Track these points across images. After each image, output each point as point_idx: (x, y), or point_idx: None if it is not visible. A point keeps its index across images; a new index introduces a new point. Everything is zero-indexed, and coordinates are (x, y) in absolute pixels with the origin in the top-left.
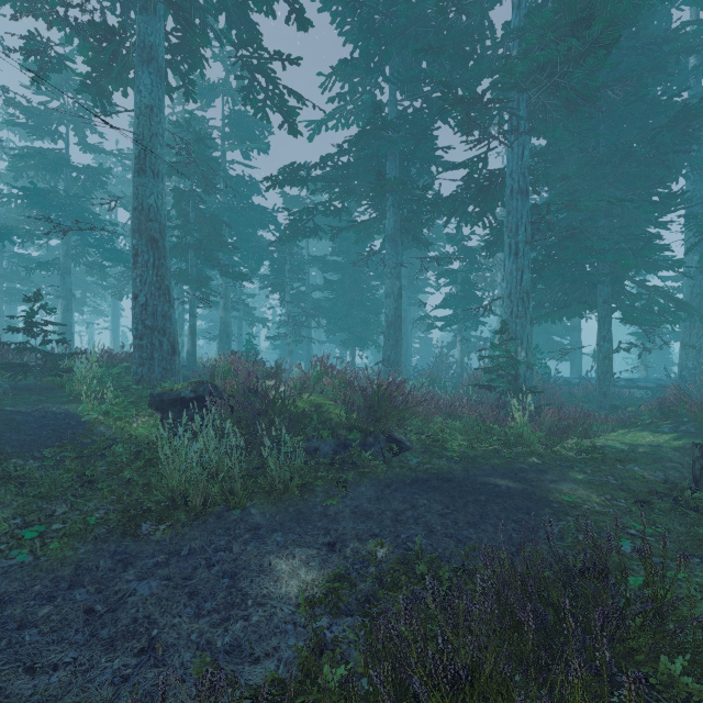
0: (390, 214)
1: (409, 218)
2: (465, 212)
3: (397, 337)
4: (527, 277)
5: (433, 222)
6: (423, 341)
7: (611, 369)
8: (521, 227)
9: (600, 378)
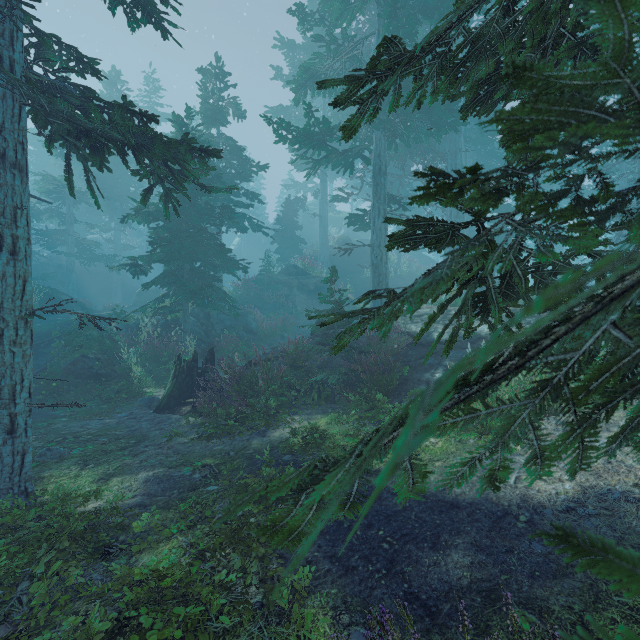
0: None
1: None
2: None
3: None
4: None
5: None
6: None
7: None
8: None
9: None
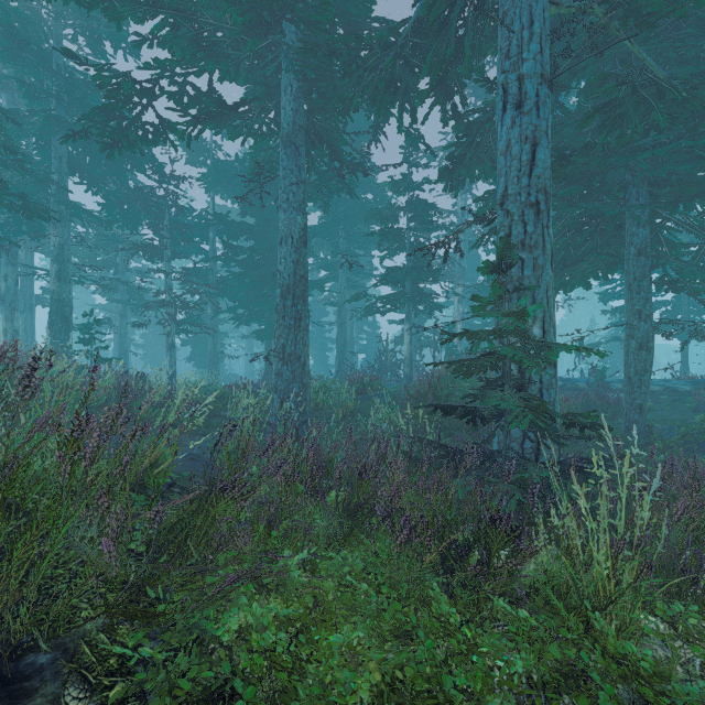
0: (286, 99)
1: (317, 103)
2: (412, 90)
3: (297, 313)
4: (545, 157)
5: (356, 102)
6: (371, 337)
7: (651, 366)
8: (532, 42)
9: (632, 381)
